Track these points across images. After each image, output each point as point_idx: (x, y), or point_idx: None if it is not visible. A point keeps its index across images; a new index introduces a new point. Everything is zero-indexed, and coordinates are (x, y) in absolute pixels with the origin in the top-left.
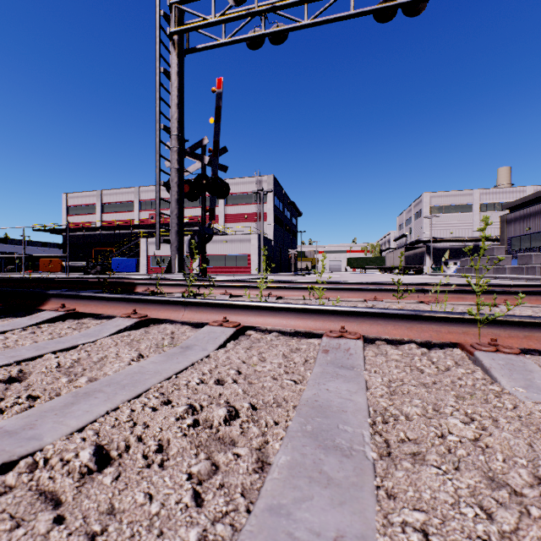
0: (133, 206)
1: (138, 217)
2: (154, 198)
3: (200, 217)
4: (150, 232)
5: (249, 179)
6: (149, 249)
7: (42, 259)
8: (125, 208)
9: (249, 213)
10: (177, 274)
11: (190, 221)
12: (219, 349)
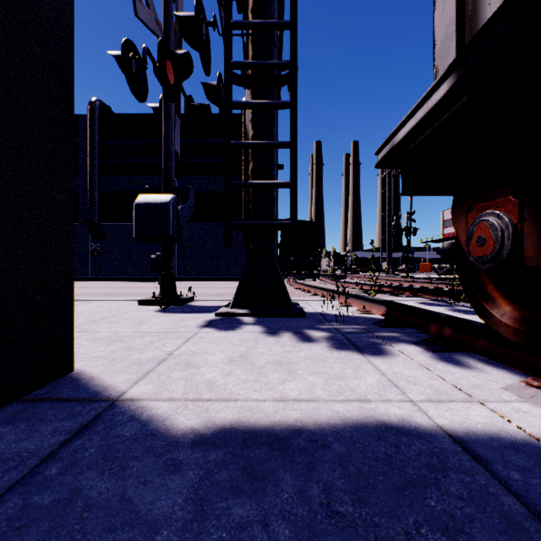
0: None
1: None
2: None
3: None
4: None
5: None
6: None
7: (420, 264)
8: None
9: None
10: (384, 274)
11: None
12: (316, 281)
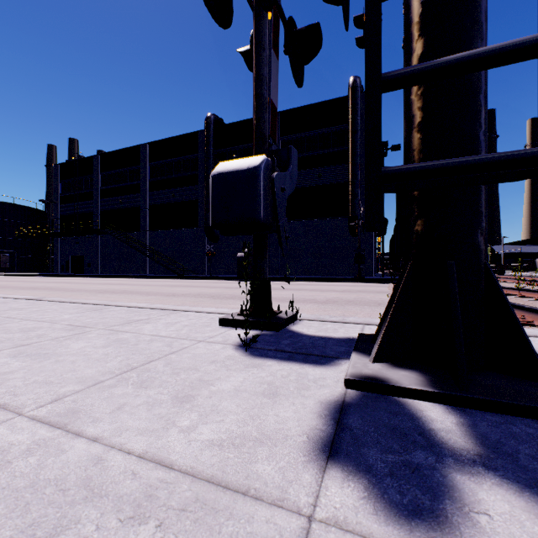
0: None
1: None
2: None
3: None
4: None
5: None
6: None
7: None
8: None
9: None
10: None
11: None
12: None
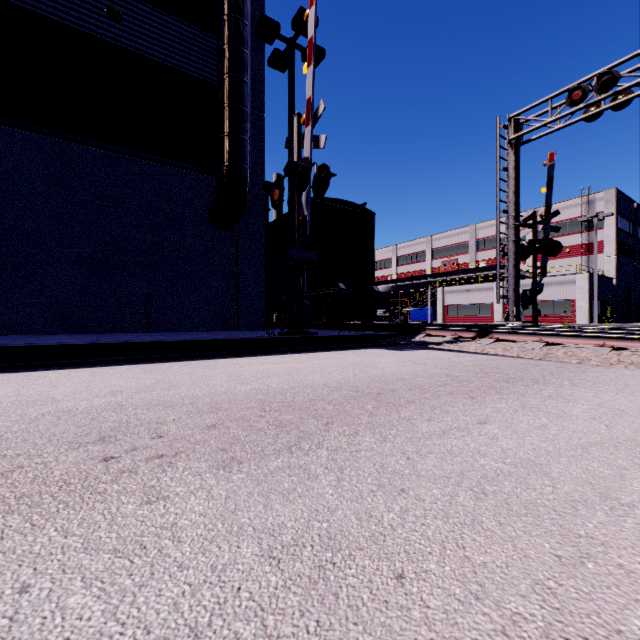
0: (424, 256)
1: (430, 266)
2: (446, 244)
3: (501, 259)
4: (441, 281)
5: (572, 202)
6: (445, 299)
7: None
8: (417, 258)
9: (572, 245)
10: (516, 322)
11: (488, 264)
12: None
